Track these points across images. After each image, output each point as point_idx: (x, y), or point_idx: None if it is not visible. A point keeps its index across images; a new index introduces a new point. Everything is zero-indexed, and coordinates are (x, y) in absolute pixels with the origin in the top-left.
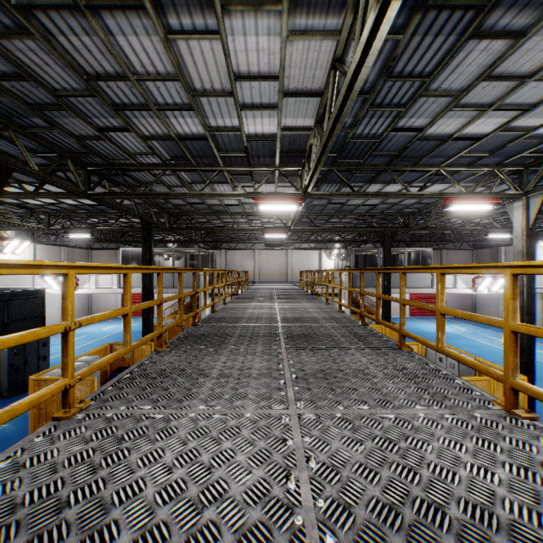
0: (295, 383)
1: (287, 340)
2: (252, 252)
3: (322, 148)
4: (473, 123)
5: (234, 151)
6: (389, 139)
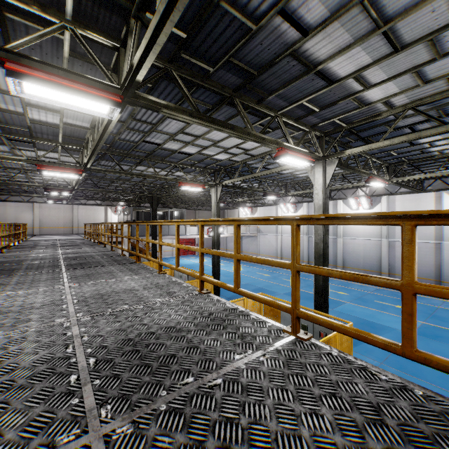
0: (70, 279)
1: (67, 266)
2: (31, 205)
3: (94, 148)
4: (185, 148)
5: (16, 125)
6: (143, 145)
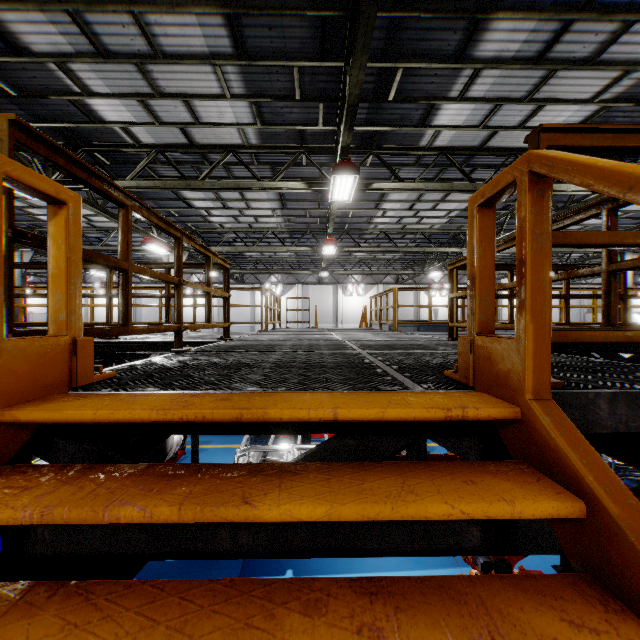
0: None
1: None
2: None
3: None
4: None
5: None
6: None
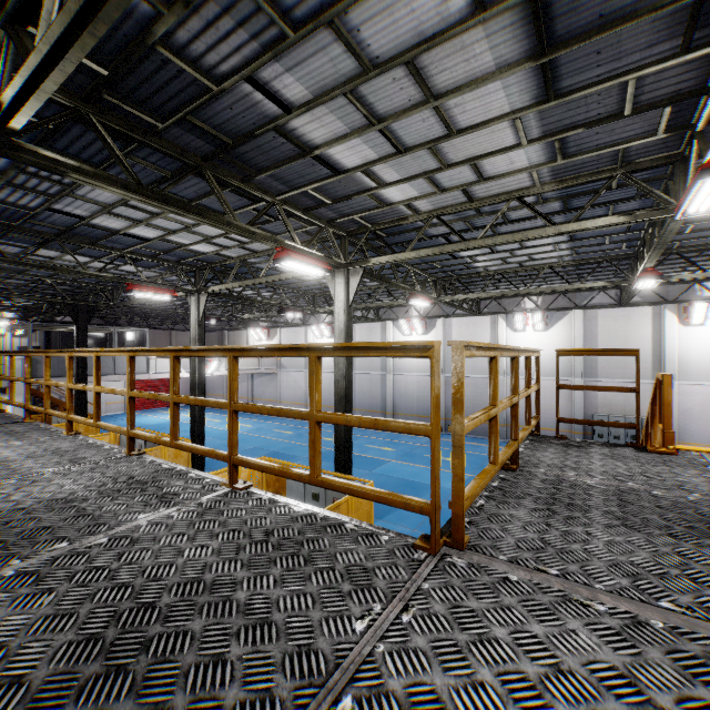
0: None
1: None
2: None
3: None
4: (135, 228)
5: None
6: (48, 214)
